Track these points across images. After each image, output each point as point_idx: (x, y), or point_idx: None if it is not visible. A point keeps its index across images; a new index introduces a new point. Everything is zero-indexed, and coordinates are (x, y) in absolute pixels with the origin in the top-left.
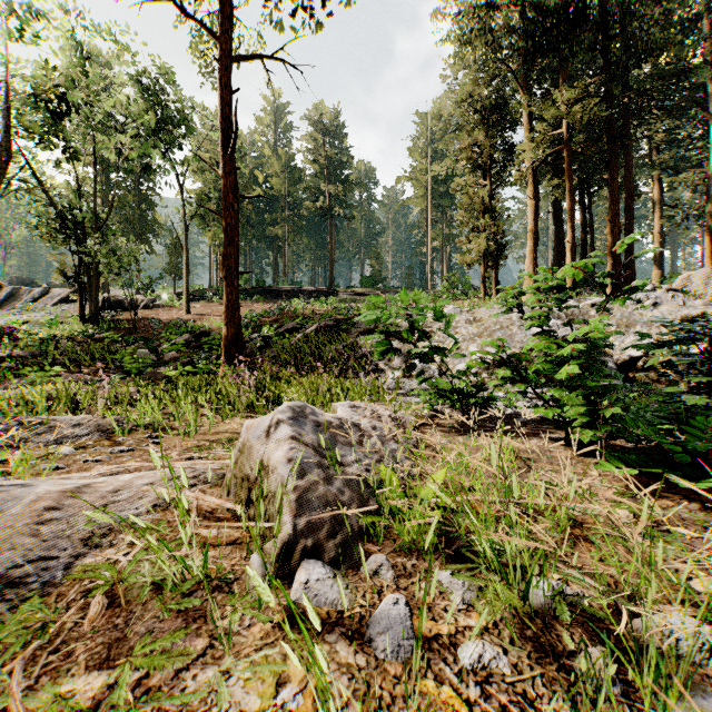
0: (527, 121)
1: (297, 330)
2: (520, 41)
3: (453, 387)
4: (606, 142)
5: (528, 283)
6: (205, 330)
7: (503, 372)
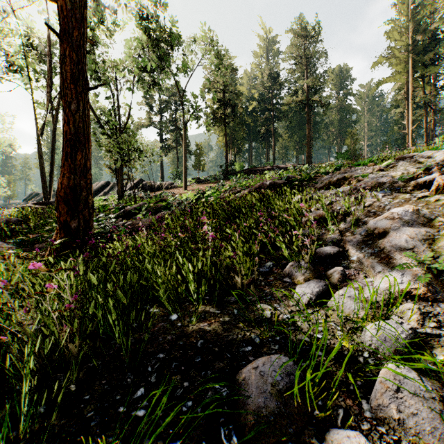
0: None
1: None
2: None
3: None
4: None
5: None
6: (164, 199)
7: None
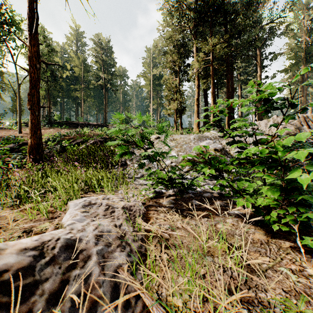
0: (195, 52)
1: (83, 143)
2: (192, 13)
3: (169, 178)
4: (225, 66)
5: (195, 124)
6: (26, 142)
7: (209, 170)
